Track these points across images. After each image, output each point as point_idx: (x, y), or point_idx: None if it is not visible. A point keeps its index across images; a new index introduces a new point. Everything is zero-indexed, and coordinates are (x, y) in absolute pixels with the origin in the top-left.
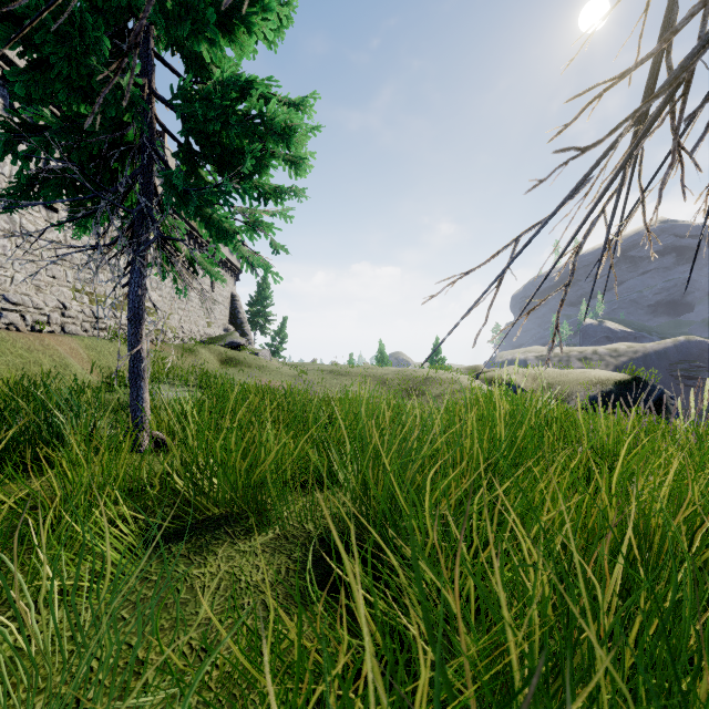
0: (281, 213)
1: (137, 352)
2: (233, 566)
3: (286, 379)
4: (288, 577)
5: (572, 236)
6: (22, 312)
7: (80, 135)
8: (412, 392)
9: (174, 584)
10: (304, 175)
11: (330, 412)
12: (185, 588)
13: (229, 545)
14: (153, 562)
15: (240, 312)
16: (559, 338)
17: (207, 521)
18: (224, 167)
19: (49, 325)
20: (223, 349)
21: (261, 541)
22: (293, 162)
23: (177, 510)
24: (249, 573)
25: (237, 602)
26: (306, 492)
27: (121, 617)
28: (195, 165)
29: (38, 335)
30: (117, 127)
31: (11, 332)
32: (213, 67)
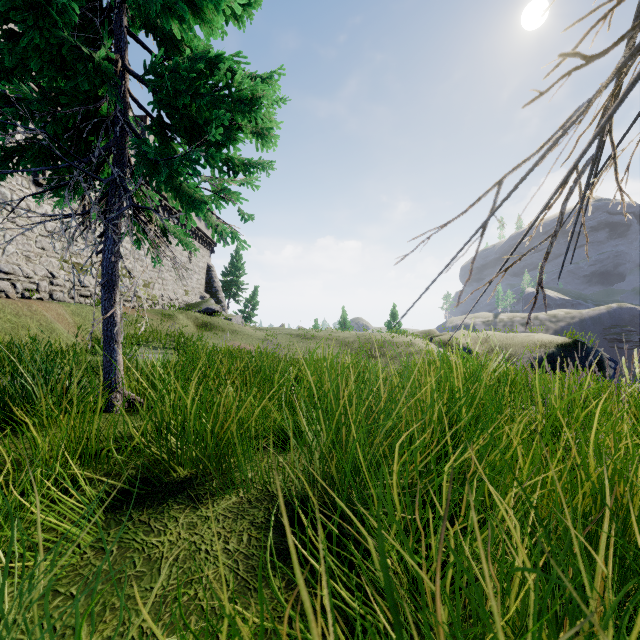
0: (248, 182)
1: (111, 317)
2: (193, 534)
3: (256, 342)
4: (250, 546)
5: (560, 182)
6: (13, 281)
7: (55, 108)
8: (372, 354)
9: (131, 555)
10: (270, 147)
11: (296, 373)
12: (142, 560)
13: (192, 510)
14: (111, 530)
15: (215, 282)
16: (544, 296)
17: (171, 484)
18: (194, 140)
19: (38, 292)
20: (199, 315)
21: (224, 505)
22: (259, 134)
23: (142, 472)
24: (210, 541)
25: (195, 575)
26: (270, 454)
27: (70, 595)
28: (167, 138)
29: (27, 301)
30: (92, 102)
31: (1, 299)
32: (185, 47)
